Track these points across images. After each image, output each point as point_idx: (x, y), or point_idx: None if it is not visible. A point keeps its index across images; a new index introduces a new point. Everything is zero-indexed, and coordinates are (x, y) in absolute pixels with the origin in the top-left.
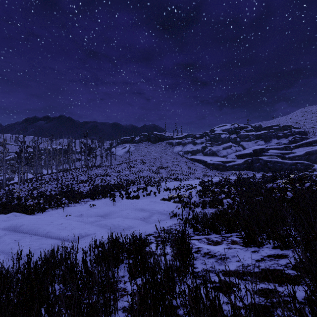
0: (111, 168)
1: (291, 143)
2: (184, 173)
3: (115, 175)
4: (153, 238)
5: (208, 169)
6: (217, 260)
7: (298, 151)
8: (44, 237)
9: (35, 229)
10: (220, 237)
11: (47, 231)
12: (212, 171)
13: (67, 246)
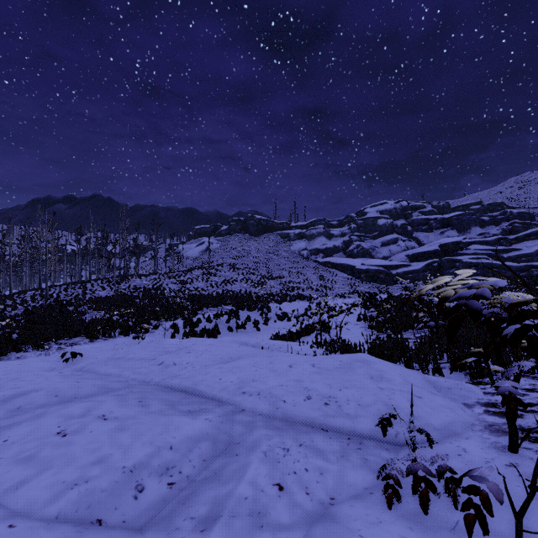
0: (170, 277)
1: (507, 235)
2: (312, 287)
3: (175, 288)
4: None
5: (358, 281)
6: None
7: (524, 246)
8: None
9: None
10: None
11: None
12: (365, 284)
13: None
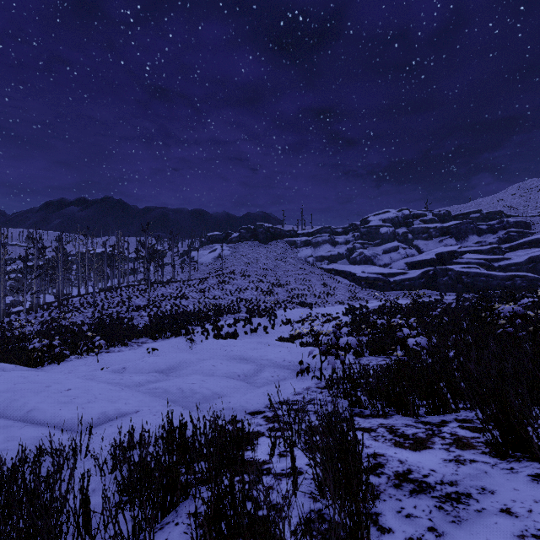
0: (190, 285)
1: (503, 243)
2: (316, 293)
3: (196, 296)
4: (263, 422)
5: (359, 287)
6: (441, 502)
7: (515, 256)
8: (18, 423)
9: (4, 403)
10: (420, 425)
11: (31, 406)
12: (365, 291)
13: (57, 449)
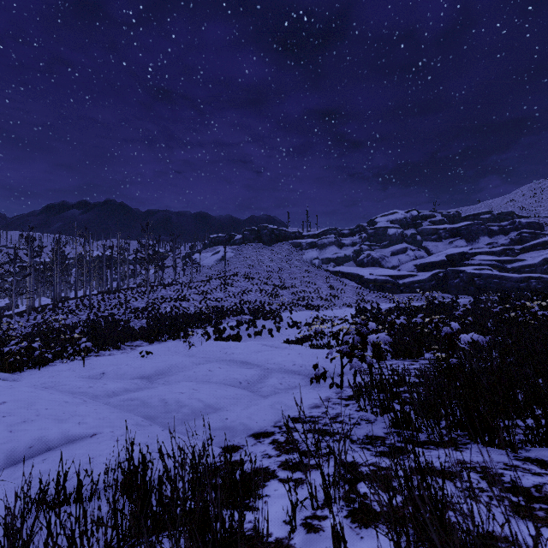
0: (191, 287)
1: (515, 244)
2: (322, 296)
3: (198, 298)
4: (272, 451)
5: (366, 290)
6: None
7: (529, 257)
8: None
9: None
10: (533, 467)
11: None
12: (373, 293)
13: None
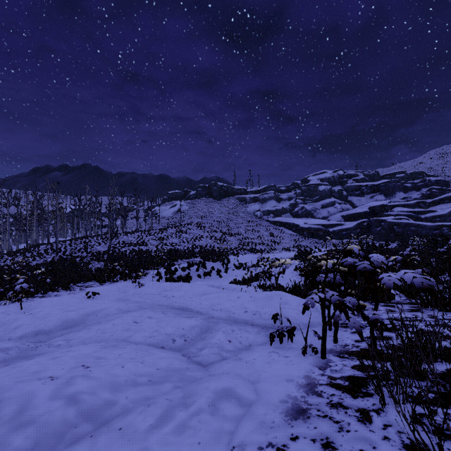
0: (150, 234)
1: (426, 198)
2: (264, 242)
3: (155, 243)
4: None
5: (302, 237)
6: None
7: (439, 209)
8: None
9: None
10: None
11: None
12: (307, 240)
13: None
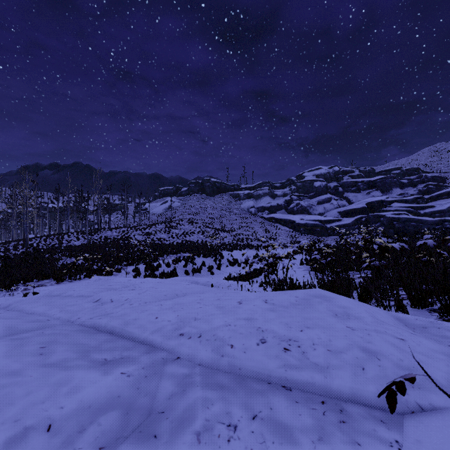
0: (137, 229)
1: (423, 195)
2: (259, 238)
3: (141, 239)
4: None
5: (298, 233)
6: None
7: (437, 204)
8: None
9: None
10: None
11: None
12: (304, 236)
13: None
